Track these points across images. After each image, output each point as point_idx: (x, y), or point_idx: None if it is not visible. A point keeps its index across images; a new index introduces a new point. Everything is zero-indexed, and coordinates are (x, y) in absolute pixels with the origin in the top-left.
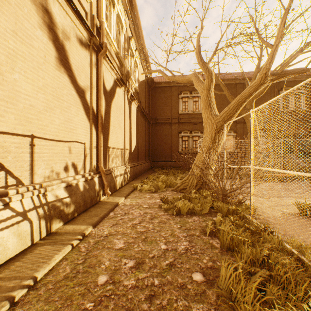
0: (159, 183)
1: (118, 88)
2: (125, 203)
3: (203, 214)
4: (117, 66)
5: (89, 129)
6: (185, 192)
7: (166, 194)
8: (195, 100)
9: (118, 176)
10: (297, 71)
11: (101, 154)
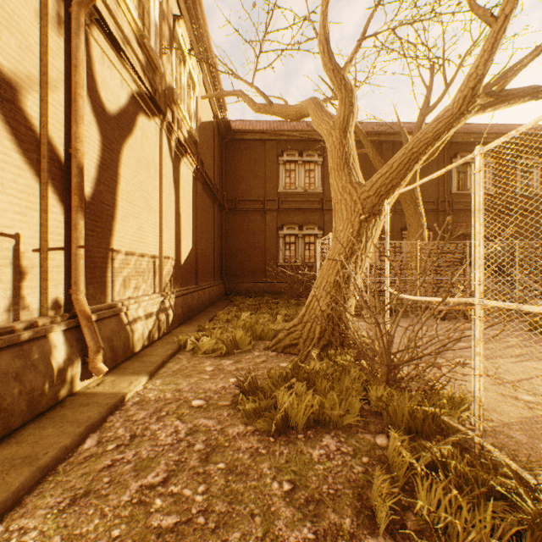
0: (237, 333)
1: (144, 117)
2: (145, 396)
3: (348, 425)
4: (141, 65)
5: (38, 199)
6: (295, 353)
7: (254, 359)
8: (309, 169)
9: (139, 320)
10: (531, 92)
11: (80, 268)
